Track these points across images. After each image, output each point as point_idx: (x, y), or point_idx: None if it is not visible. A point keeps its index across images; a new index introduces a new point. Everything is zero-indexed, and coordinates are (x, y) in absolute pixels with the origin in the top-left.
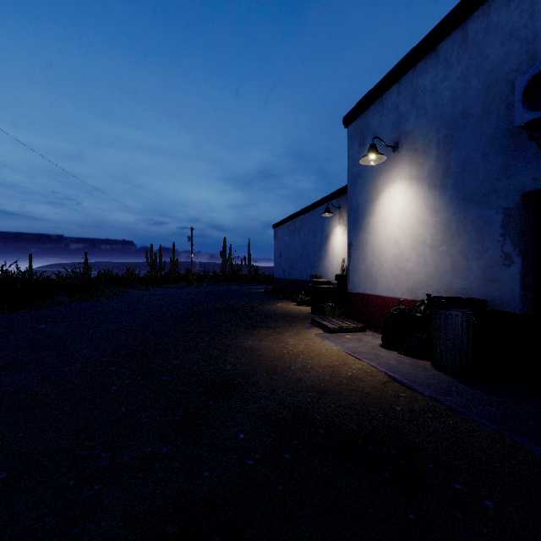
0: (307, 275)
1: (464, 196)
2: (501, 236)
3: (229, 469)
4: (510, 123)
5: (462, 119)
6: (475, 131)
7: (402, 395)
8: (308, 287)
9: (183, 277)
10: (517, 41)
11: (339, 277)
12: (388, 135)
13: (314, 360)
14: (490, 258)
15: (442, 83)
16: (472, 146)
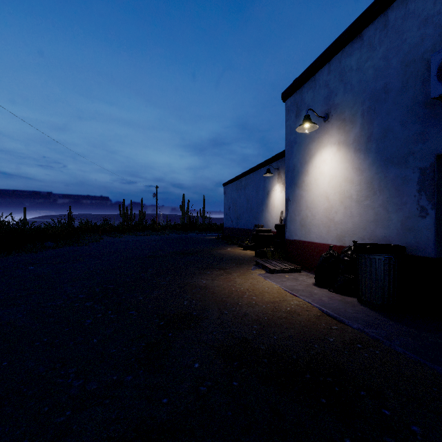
0: (251, 224)
1: (385, 158)
2: (417, 192)
3: (185, 396)
4: (426, 96)
5: (384, 93)
6: (395, 103)
7: (334, 327)
8: (252, 235)
9: (149, 226)
10: (432, 26)
11: (278, 227)
12: (320, 108)
13: (258, 297)
14: (408, 210)
15: (366, 63)
16: (392, 116)
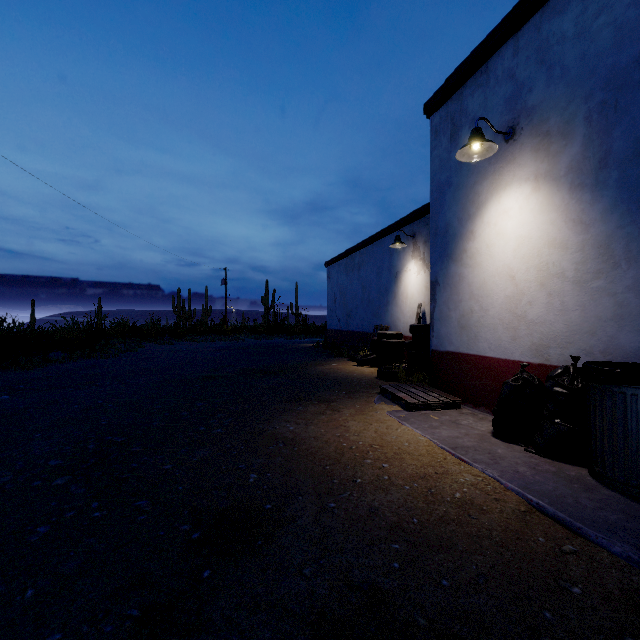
0: (369, 325)
1: None
2: None
3: None
4: None
5: (637, 70)
6: None
7: (569, 550)
8: (371, 342)
9: (216, 328)
10: None
11: (415, 329)
12: (497, 118)
13: (392, 463)
14: None
15: (596, 19)
16: None
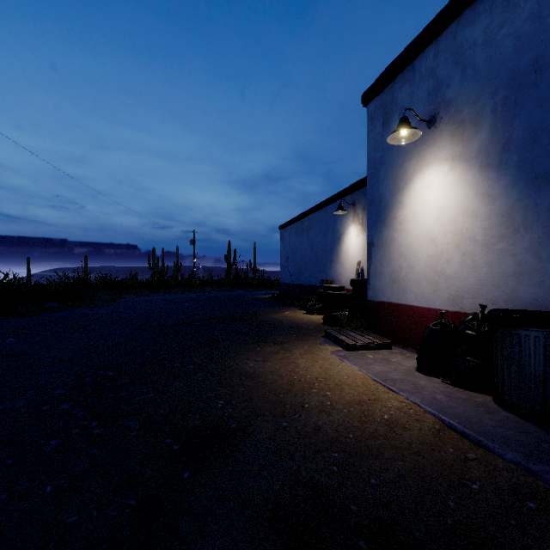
0: (316, 279)
1: (535, 175)
2: None
3: None
4: None
5: (532, 73)
6: None
7: (472, 457)
8: (318, 294)
9: (185, 282)
10: None
11: (355, 282)
12: (421, 108)
13: (333, 392)
14: None
15: (500, 30)
16: (549, 107)
